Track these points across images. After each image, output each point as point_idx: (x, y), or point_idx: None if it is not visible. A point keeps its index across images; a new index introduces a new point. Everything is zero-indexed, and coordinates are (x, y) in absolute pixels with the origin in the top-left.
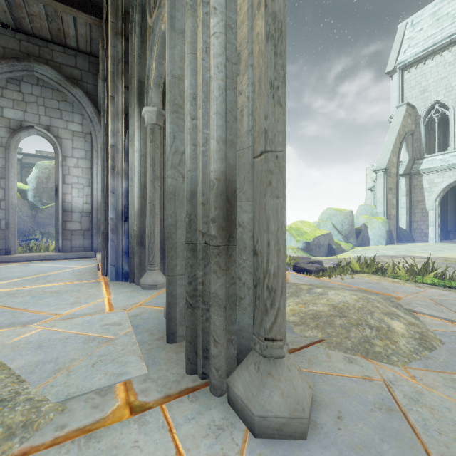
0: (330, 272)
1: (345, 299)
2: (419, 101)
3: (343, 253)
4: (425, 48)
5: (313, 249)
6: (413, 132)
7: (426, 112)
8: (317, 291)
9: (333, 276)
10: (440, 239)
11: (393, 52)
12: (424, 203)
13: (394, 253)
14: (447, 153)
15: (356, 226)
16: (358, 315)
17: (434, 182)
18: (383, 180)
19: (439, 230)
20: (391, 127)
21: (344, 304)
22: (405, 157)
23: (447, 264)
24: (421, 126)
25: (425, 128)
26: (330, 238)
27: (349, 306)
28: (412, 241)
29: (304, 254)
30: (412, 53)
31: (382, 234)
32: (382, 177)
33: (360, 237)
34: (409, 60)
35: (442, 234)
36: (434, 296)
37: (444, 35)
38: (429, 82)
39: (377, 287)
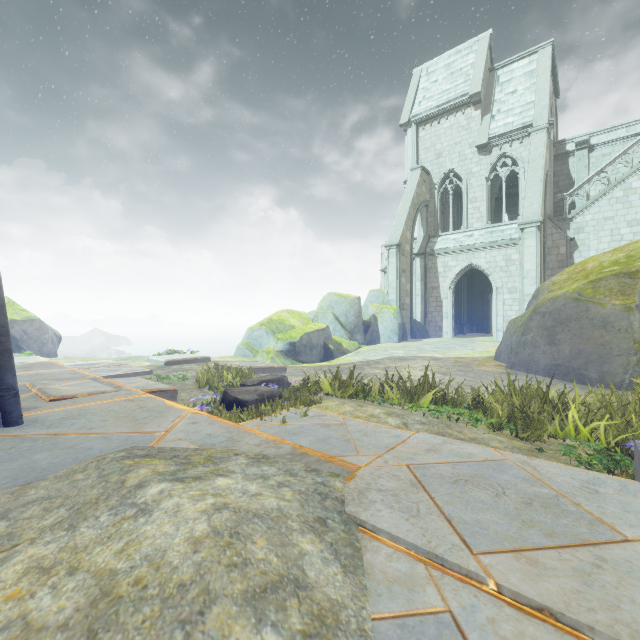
0: (287, 400)
1: (168, 542)
2: (434, 167)
3: (343, 355)
4: (440, 103)
5: (301, 351)
6: (428, 203)
7: (441, 182)
8: (141, 499)
9: (271, 415)
10: (455, 333)
11: (408, 101)
12: (439, 290)
13: (404, 353)
14: (460, 232)
15: (365, 318)
16: (145, 639)
17: (449, 266)
18: (396, 259)
19: (453, 323)
20: (405, 194)
21: (143, 574)
22: (420, 233)
23: (458, 367)
24: (436, 197)
25: (440, 201)
26: (328, 335)
27: (150, 585)
28: (426, 336)
29: (287, 361)
30: (427, 106)
31: (394, 329)
32: (395, 255)
33: (369, 333)
34: (424, 115)
35: (456, 327)
36: (418, 456)
37: (458, 93)
38: (444, 145)
39: (333, 438)
